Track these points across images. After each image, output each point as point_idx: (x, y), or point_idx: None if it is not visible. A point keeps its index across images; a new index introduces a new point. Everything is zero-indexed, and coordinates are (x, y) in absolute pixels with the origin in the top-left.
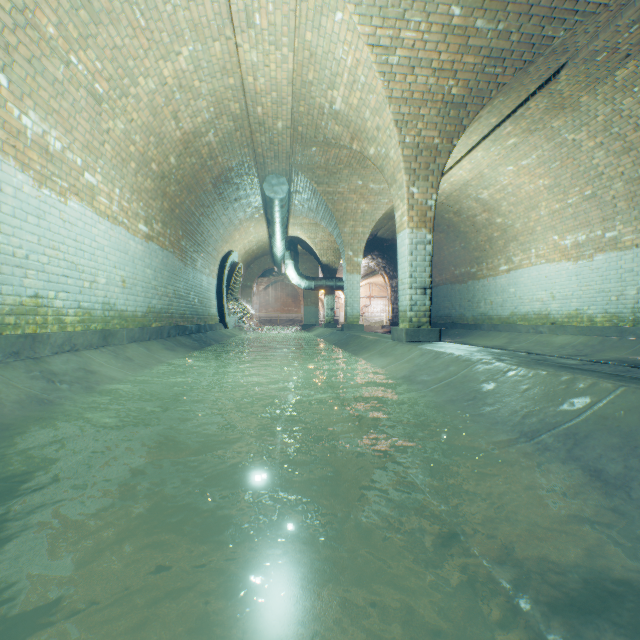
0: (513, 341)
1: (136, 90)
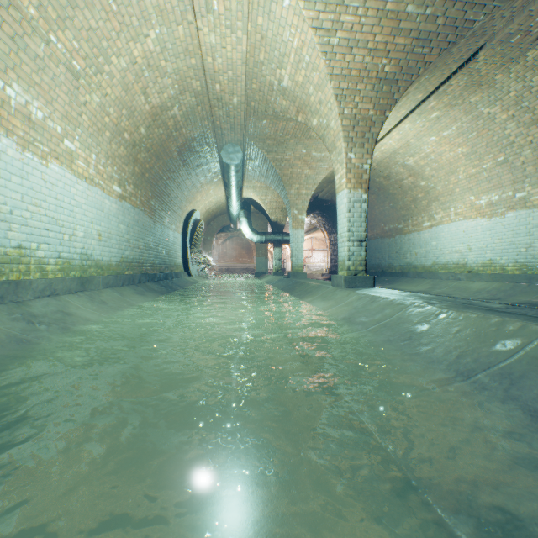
0: (435, 287)
1: (110, 68)
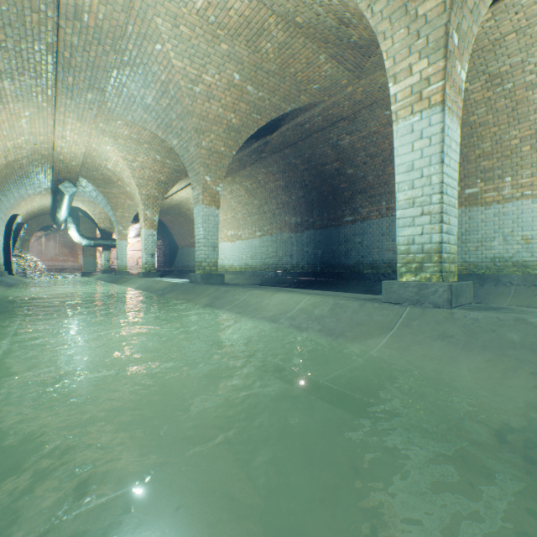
0: None
1: None
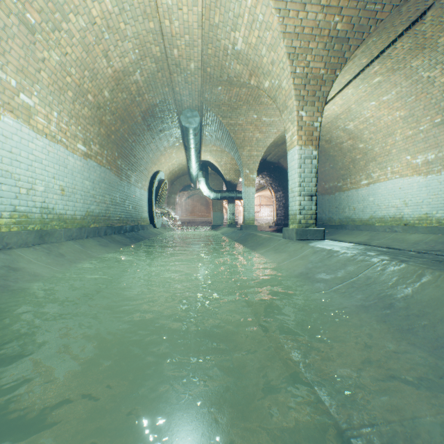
0: (373, 238)
1: (68, 26)
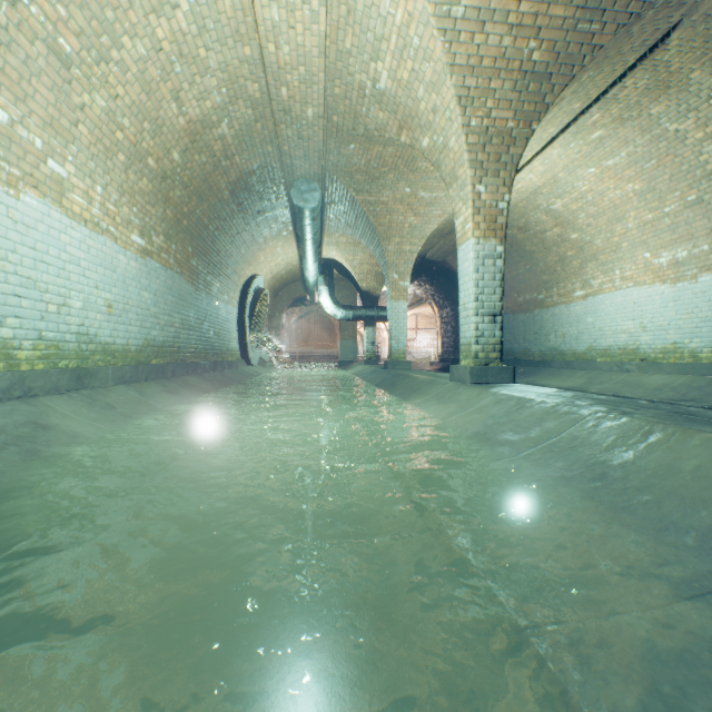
0: (593, 381)
1: (120, 54)
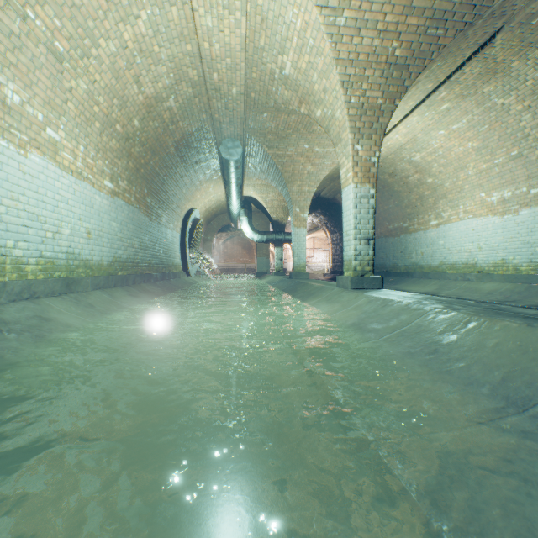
0: (443, 288)
1: (97, 51)
